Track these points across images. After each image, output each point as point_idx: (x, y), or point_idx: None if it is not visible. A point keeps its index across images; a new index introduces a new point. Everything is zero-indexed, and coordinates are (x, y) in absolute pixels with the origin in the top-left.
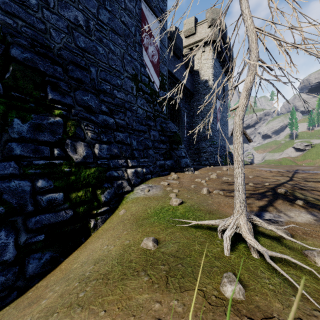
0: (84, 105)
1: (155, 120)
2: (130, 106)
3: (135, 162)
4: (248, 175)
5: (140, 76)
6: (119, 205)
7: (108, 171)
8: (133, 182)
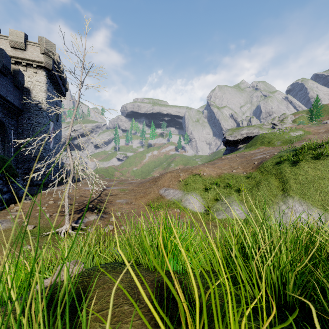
0: None
1: None
2: None
3: None
4: (76, 196)
5: None
6: None
7: None
8: None
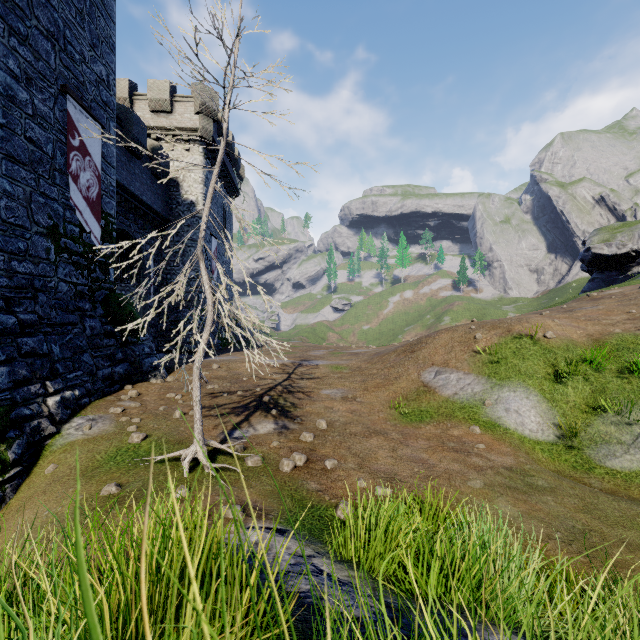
0: None
1: (94, 297)
2: (44, 282)
3: (60, 383)
4: (245, 375)
5: (64, 227)
6: (39, 459)
7: (13, 411)
8: (59, 417)
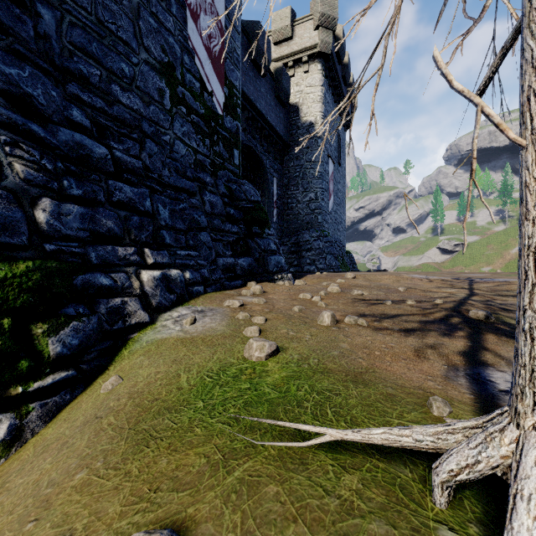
0: (7, 88)
1: (216, 175)
2: (155, 131)
3: (165, 256)
4: (395, 286)
5: (182, 73)
6: (111, 361)
7: (80, 273)
8: (156, 301)
